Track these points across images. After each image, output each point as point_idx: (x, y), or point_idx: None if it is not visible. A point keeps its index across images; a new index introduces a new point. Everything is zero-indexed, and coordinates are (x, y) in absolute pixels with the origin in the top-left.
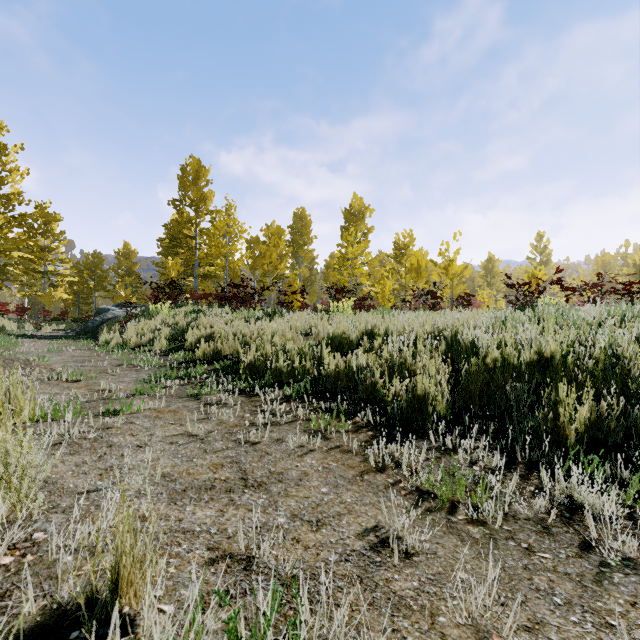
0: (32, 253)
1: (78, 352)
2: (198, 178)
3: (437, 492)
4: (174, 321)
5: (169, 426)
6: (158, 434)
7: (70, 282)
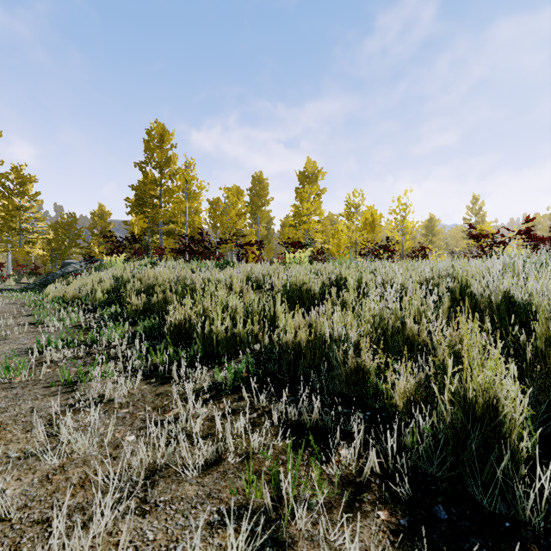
0: (4, 211)
1: (4, 307)
2: (162, 142)
3: None
4: (122, 273)
5: None
6: None
7: (49, 240)
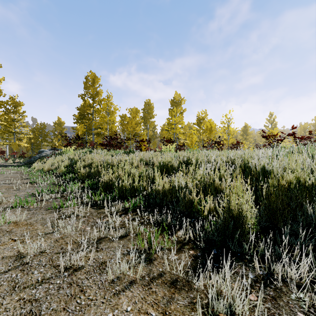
0: (6, 122)
1: (12, 174)
2: (94, 83)
3: None
4: (73, 156)
5: (9, 244)
6: None
7: (30, 138)
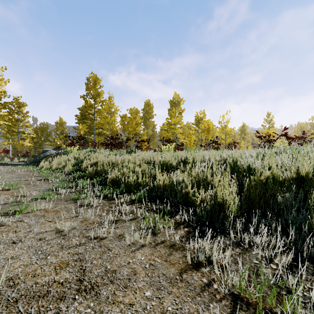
0: (10, 122)
1: (23, 172)
2: (95, 84)
3: (248, 297)
4: (78, 156)
5: (46, 223)
6: (35, 230)
7: (32, 137)
